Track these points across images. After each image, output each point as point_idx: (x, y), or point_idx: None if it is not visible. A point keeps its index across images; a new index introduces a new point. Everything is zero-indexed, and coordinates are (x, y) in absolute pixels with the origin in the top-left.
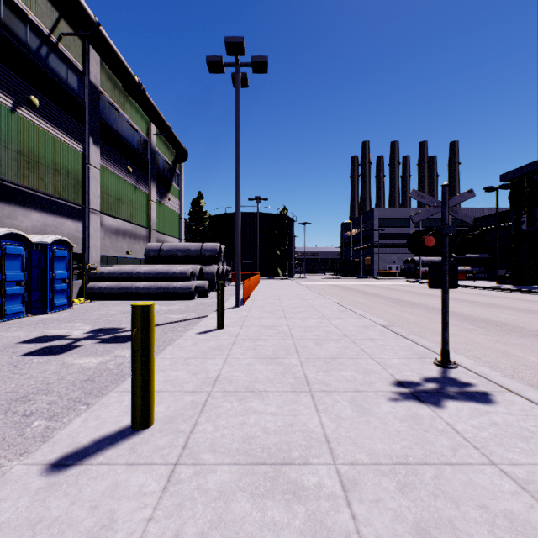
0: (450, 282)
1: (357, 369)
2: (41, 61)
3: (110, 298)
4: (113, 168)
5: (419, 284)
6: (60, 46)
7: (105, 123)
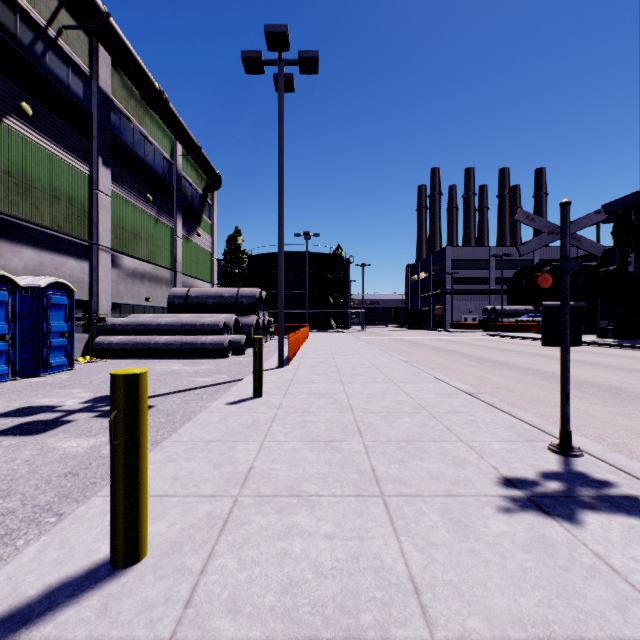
0: (572, 336)
1: (445, 458)
2: (35, 60)
3: (123, 356)
4: (128, 196)
5: (502, 338)
6: (60, 42)
7: (118, 139)
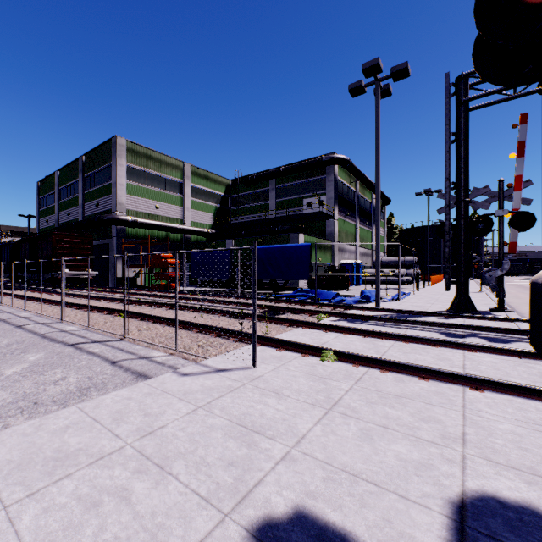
0: None
1: None
2: (348, 198)
3: (367, 283)
4: (361, 225)
5: None
6: (351, 188)
7: (359, 206)
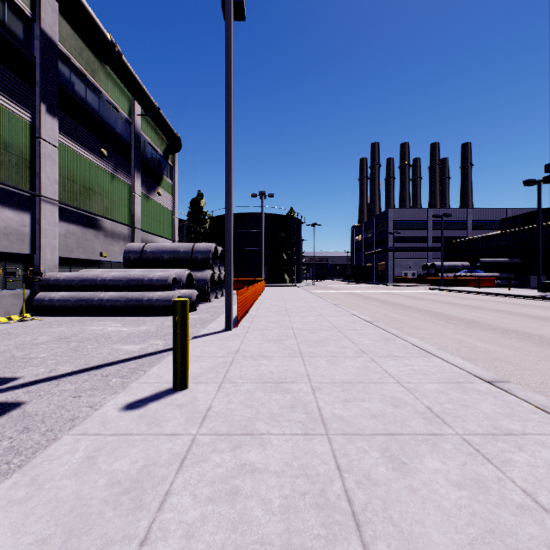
0: None
1: None
2: None
3: (65, 313)
4: (79, 149)
5: (445, 292)
6: None
7: (67, 90)
